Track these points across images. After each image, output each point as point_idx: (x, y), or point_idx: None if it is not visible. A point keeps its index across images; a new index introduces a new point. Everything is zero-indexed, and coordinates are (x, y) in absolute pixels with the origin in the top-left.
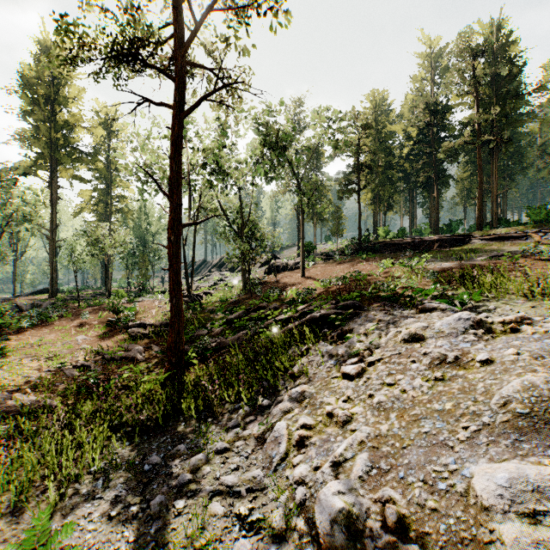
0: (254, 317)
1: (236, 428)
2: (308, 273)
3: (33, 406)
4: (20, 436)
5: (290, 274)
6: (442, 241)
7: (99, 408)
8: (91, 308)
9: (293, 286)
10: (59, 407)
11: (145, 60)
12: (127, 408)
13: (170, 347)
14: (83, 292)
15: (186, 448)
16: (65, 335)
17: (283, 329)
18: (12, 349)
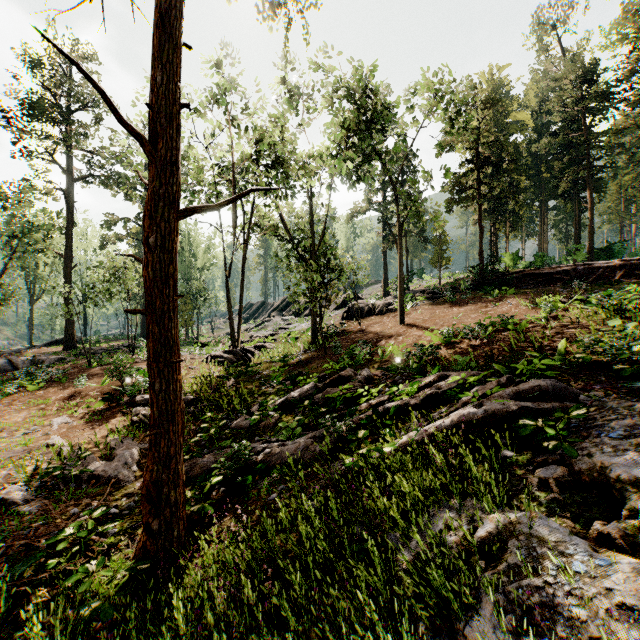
0: (334, 398)
1: None
2: (409, 319)
3: None
4: None
5: (381, 320)
6: (628, 266)
7: None
8: (101, 368)
9: (389, 339)
10: None
11: None
12: None
13: (148, 494)
14: (111, 342)
15: None
16: (41, 415)
17: (401, 440)
18: None
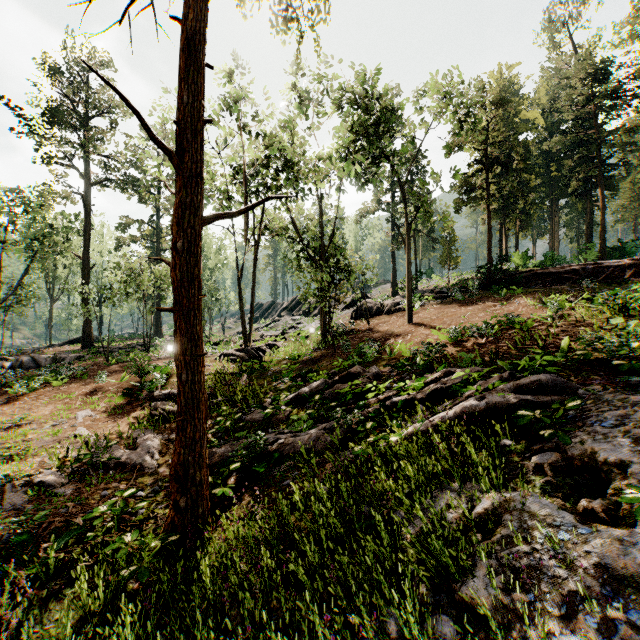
0: (344, 393)
1: None
2: (417, 318)
3: None
4: None
5: (389, 319)
6: (638, 266)
7: None
8: (119, 365)
9: (398, 337)
10: None
11: None
12: None
13: (176, 474)
14: (126, 341)
15: None
16: (66, 408)
17: (406, 431)
18: None
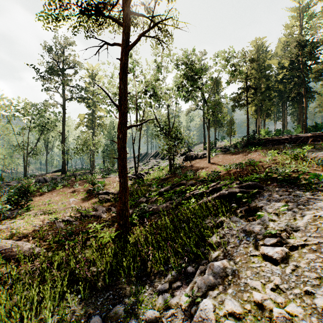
0: (177, 191)
1: (165, 292)
2: (213, 160)
3: (27, 253)
4: (10, 278)
5: (200, 161)
6: (314, 136)
7: (64, 262)
8: (81, 181)
9: (203, 169)
10: (42, 255)
11: (102, 13)
12: (87, 259)
13: (119, 213)
14: (80, 171)
15: (123, 309)
16: (64, 197)
17: (199, 202)
18: (33, 205)
